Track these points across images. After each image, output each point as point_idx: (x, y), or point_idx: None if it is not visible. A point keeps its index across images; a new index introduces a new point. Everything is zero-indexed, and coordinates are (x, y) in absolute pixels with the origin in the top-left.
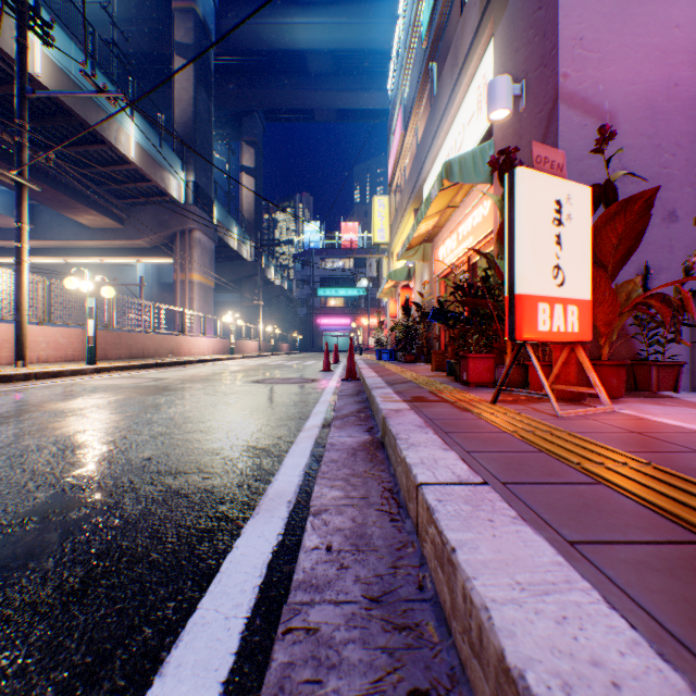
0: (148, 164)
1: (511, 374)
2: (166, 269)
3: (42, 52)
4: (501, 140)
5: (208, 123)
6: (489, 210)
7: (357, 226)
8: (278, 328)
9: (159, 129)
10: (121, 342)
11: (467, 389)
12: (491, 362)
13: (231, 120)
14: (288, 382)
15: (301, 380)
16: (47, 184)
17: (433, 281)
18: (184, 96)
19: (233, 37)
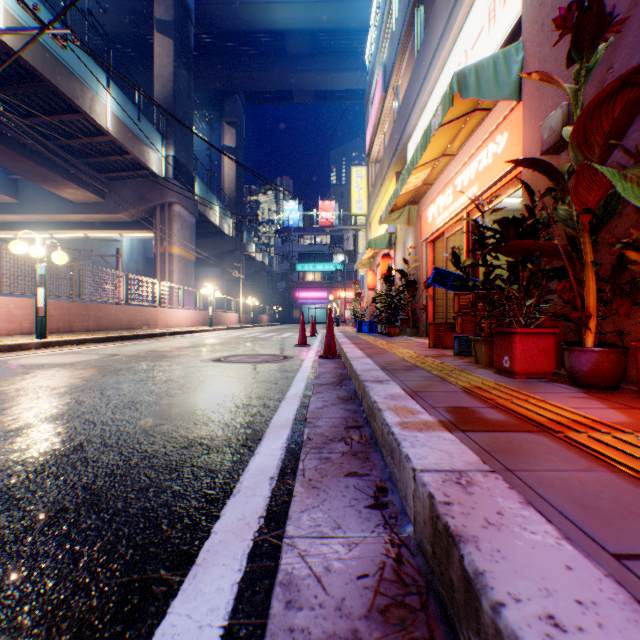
0: (125, 136)
1: (602, 363)
2: (152, 244)
3: (6, 10)
4: (539, 33)
5: (188, 100)
6: (507, 144)
7: (333, 205)
8: (259, 301)
9: (137, 103)
10: (88, 313)
11: (521, 386)
12: (549, 341)
13: (213, 101)
14: (255, 360)
15: (271, 357)
16: (22, 155)
17: (419, 246)
18: (164, 72)
19: (213, 18)
